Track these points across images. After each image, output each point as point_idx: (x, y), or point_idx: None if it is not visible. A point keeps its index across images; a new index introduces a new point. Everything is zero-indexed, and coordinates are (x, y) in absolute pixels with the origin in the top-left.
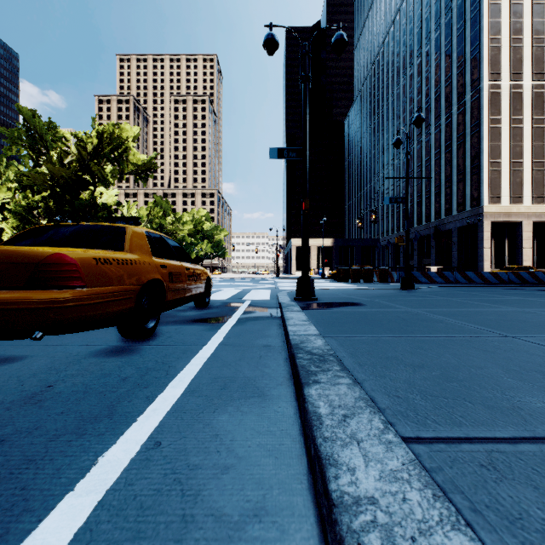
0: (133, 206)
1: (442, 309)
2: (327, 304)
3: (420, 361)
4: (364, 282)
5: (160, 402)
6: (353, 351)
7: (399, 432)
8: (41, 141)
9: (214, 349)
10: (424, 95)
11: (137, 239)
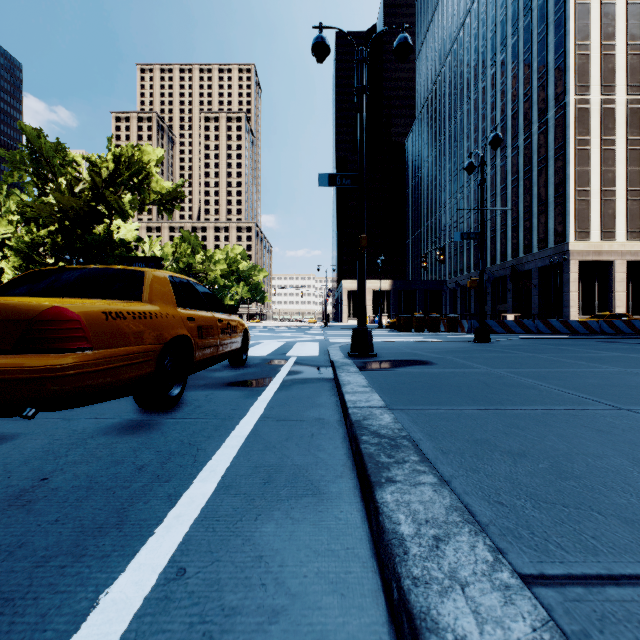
0: (156, 242)
1: (530, 370)
2: (389, 362)
3: (519, 446)
4: (430, 332)
5: (185, 504)
6: (431, 431)
7: (514, 565)
8: (47, 166)
9: (253, 424)
10: (499, 112)
11: (158, 286)
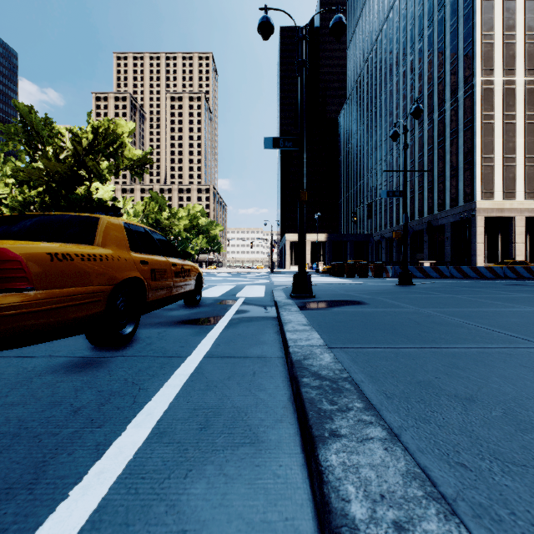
0: (129, 201)
1: (454, 309)
2: (326, 303)
3: (464, 389)
4: (359, 277)
5: (112, 456)
6: (372, 371)
7: None
8: (37, 137)
9: (198, 362)
10: (417, 92)
11: (112, 231)
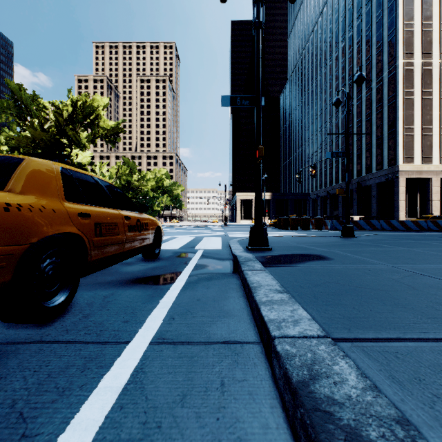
0: (104, 165)
1: (429, 266)
2: (288, 257)
3: None
4: (302, 229)
5: None
6: None
7: None
8: (26, 111)
9: (140, 355)
10: (347, 73)
11: (39, 175)
